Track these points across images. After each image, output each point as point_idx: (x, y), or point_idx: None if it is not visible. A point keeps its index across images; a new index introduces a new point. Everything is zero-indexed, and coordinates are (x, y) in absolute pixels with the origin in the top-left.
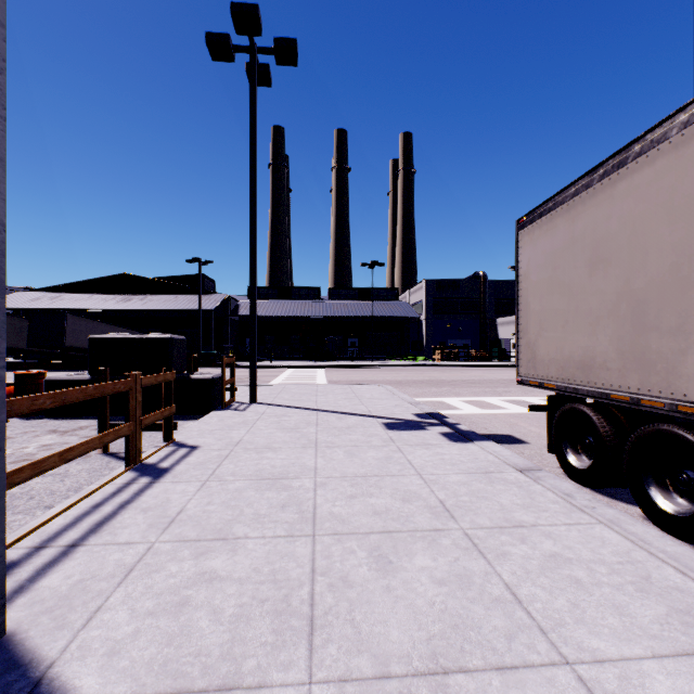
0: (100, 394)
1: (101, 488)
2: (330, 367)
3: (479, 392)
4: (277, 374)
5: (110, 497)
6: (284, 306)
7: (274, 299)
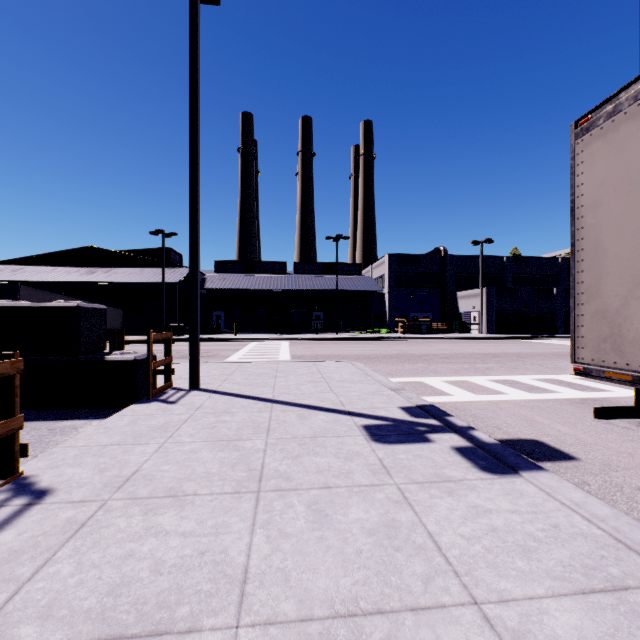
0: None
1: None
2: (294, 339)
3: (459, 369)
4: (238, 348)
5: None
6: (250, 279)
7: (241, 273)
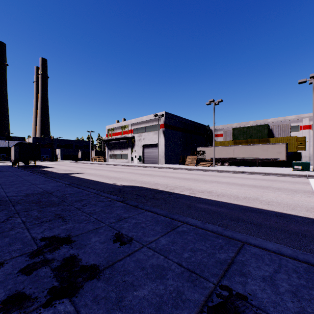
0: None
1: None
2: None
3: None
4: None
5: None
6: None
7: None
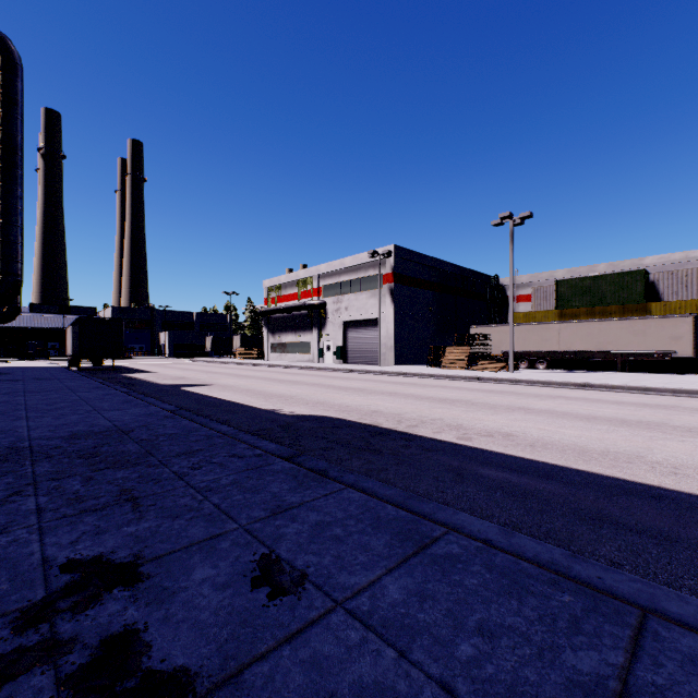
0: None
1: None
2: (29, 360)
3: None
4: None
5: None
6: None
7: None
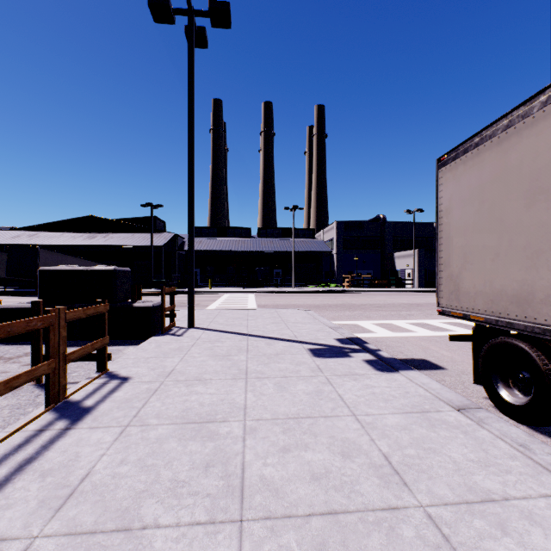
0: (6, 334)
1: (7, 438)
2: (259, 292)
3: (387, 315)
4: (214, 299)
5: (12, 452)
6: (222, 242)
7: (214, 237)
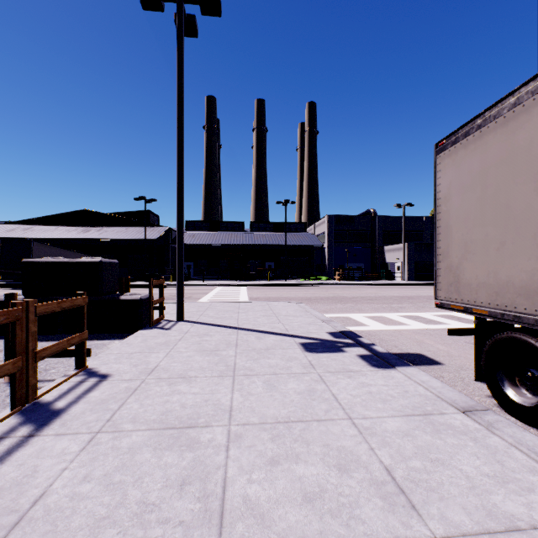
0: None
1: None
2: (251, 285)
3: (378, 307)
4: (207, 292)
5: None
6: (215, 236)
7: (207, 231)
